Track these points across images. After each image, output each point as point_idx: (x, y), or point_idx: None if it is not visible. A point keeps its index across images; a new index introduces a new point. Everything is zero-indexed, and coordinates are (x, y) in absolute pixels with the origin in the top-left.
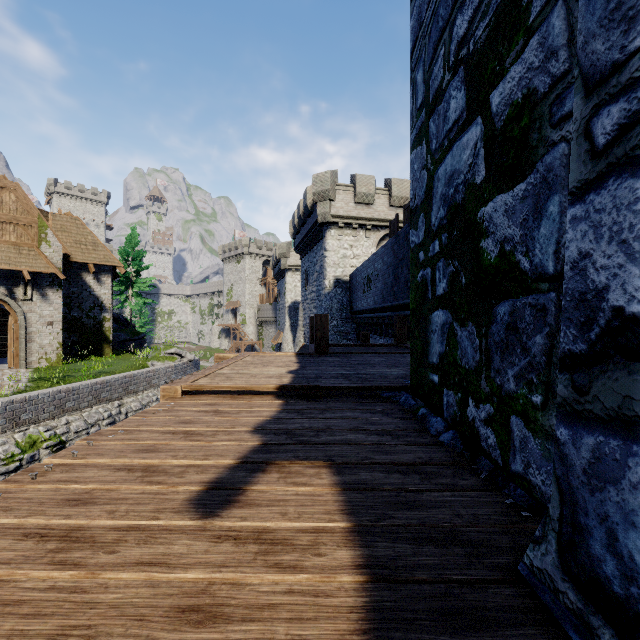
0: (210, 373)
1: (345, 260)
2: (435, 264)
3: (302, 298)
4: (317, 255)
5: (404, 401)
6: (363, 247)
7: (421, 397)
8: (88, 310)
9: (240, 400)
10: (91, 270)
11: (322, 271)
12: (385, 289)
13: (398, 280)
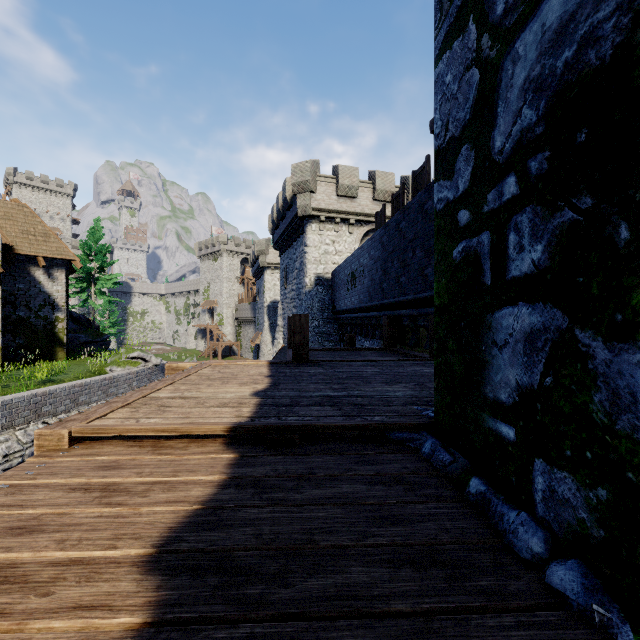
0: (138, 398)
1: (327, 256)
2: (505, 221)
3: (281, 297)
4: (297, 251)
5: (430, 452)
6: (346, 243)
7: (463, 450)
8: (37, 309)
9: (165, 453)
10: (40, 264)
11: (302, 268)
12: (372, 286)
13: (388, 275)
